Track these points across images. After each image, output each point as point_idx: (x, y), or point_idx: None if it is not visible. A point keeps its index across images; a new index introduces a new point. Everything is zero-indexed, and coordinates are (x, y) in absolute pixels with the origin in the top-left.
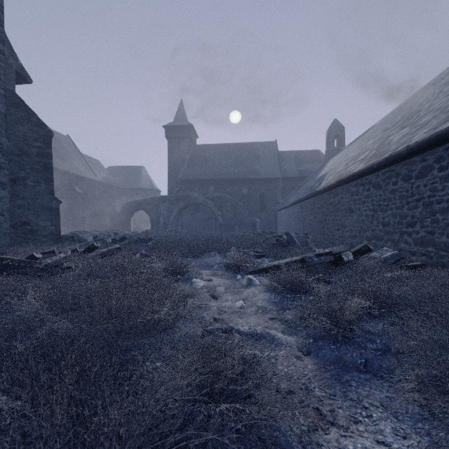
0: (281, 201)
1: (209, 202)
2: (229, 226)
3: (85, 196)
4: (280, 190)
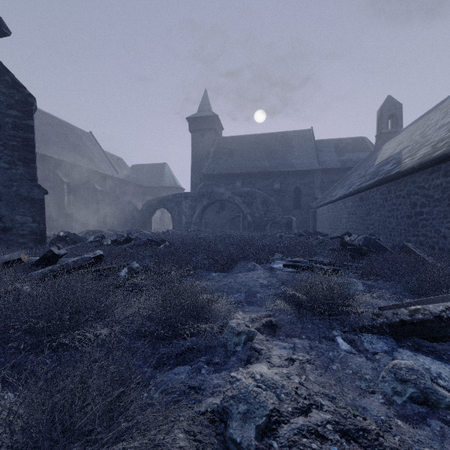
0: (320, 196)
1: (236, 198)
2: (259, 225)
3: (107, 194)
4: (318, 184)
